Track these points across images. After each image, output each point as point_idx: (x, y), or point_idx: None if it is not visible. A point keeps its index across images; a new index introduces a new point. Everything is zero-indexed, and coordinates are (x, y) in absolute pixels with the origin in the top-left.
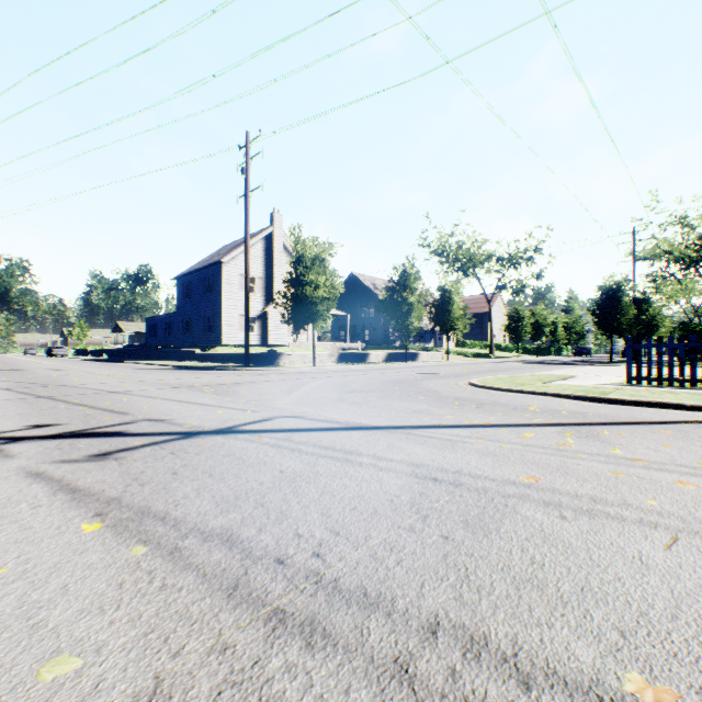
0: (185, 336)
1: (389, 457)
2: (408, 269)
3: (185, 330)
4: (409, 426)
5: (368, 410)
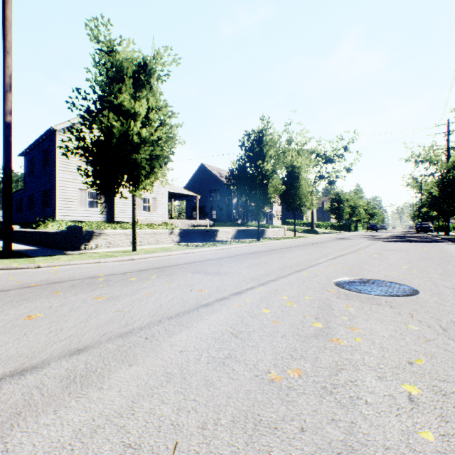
0: (30, 212)
1: None
2: (262, 135)
3: (30, 206)
4: None
5: None
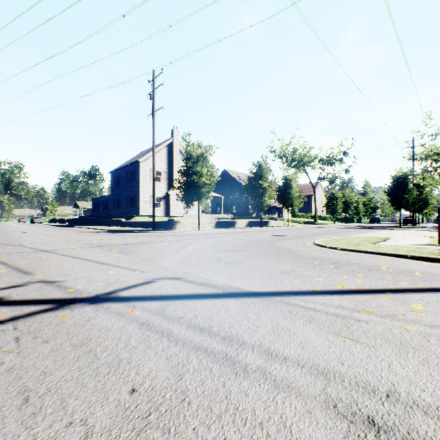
0: (116, 210)
1: (281, 353)
2: (262, 164)
3: (116, 206)
4: (285, 291)
5: (241, 271)
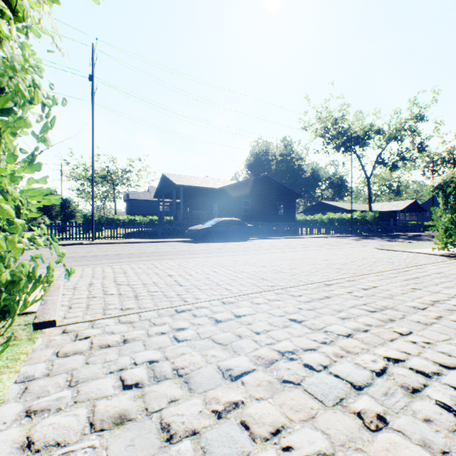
0: None
1: None
2: None
3: None
4: None
5: None
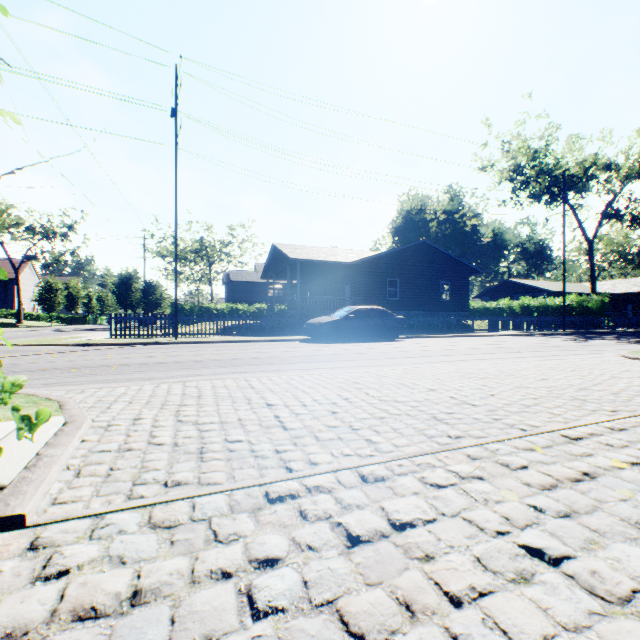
0: None
1: None
2: None
3: None
4: None
5: None
